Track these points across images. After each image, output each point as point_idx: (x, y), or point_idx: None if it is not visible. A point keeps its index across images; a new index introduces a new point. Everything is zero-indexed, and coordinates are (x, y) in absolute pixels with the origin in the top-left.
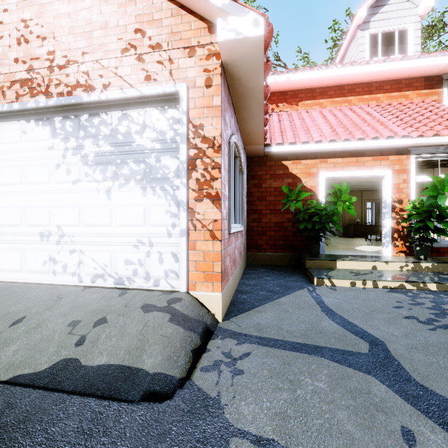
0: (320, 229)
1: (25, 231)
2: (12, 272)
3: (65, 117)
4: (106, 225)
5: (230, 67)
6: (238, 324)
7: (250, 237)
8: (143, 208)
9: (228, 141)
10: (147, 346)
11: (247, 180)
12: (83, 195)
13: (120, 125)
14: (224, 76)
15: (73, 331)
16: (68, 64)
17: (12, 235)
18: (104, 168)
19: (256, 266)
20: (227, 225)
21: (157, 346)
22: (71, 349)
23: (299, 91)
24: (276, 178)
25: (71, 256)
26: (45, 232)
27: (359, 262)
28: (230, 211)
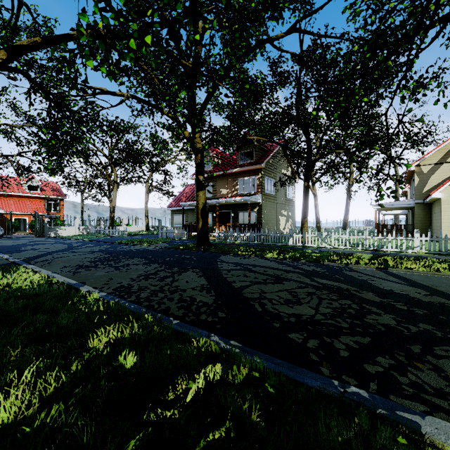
0: (12, 228)
1: None
2: None
3: None
4: None
5: None
6: None
7: None
8: None
9: None
10: None
11: None
12: None
13: None
14: None
15: None
16: None
17: None
18: None
19: None
20: None
21: None
22: None
23: (8, 195)
24: (2, 218)
25: None
26: None
27: (20, 233)
28: None
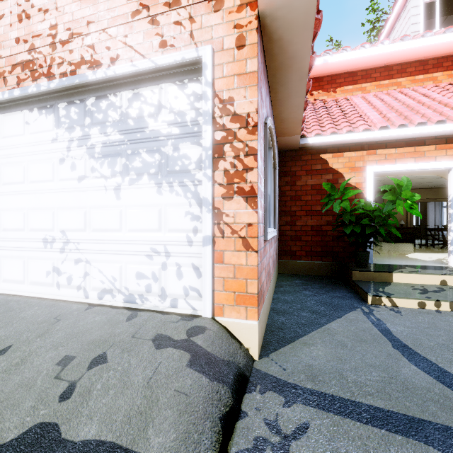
0: (371, 234)
1: (28, 236)
2: (15, 283)
3: (70, 102)
4: (115, 230)
5: (269, 21)
6: (281, 365)
7: (282, 242)
8: (157, 209)
9: (264, 123)
10: (155, 409)
11: (278, 178)
12: (89, 194)
13: (130, 108)
14: (260, 35)
15: (62, 374)
16: (72, 38)
17: (15, 241)
18: (113, 161)
19: (289, 276)
20: (263, 229)
21: (169, 410)
22: (53, 406)
23: (338, 75)
24: (313, 175)
25: (76, 266)
26: (49, 238)
27: (422, 275)
28: (267, 212)
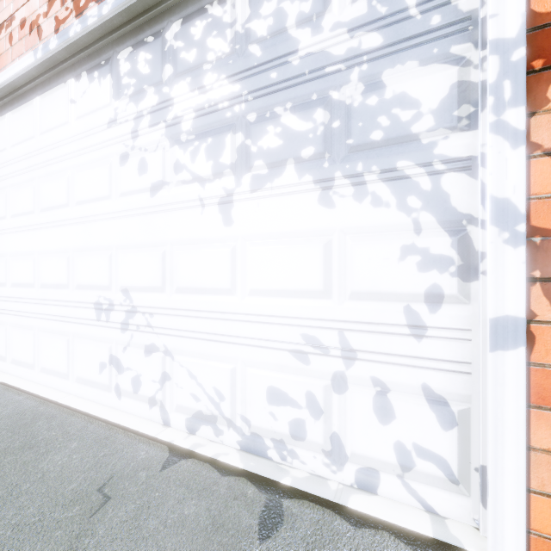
0: None
1: (73, 298)
2: (56, 376)
3: (136, 44)
4: (221, 291)
5: None
6: None
7: None
8: (321, 243)
9: None
10: None
11: None
12: (171, 217)
13: (254, 18)
14: None
15: None
16: None
17: (56, 305)
18: (216, 143)
19: None
20: None
21: None
22: None
23: None
24: None
25: (148, 360)
26: (103, 302)
27: None
28: None
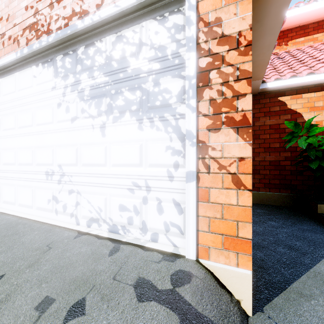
0: None
1: (35, 169)
2: (26, 207)
3: (65, 54)
4: (101, 165)
5: None
6: None
7: None
8: (138, 145)
9: None
10: None
11: None
12: (80, 133)
13: (114, 50)
14: None
15: None
16: None
17: (26, 173)
18: (99, 101)
19: None
20: None
21: None
22: None
23: (289, 30)
24: (271, 116)
25: (70, 196)
26: (49, 171)
27: None
28: None
